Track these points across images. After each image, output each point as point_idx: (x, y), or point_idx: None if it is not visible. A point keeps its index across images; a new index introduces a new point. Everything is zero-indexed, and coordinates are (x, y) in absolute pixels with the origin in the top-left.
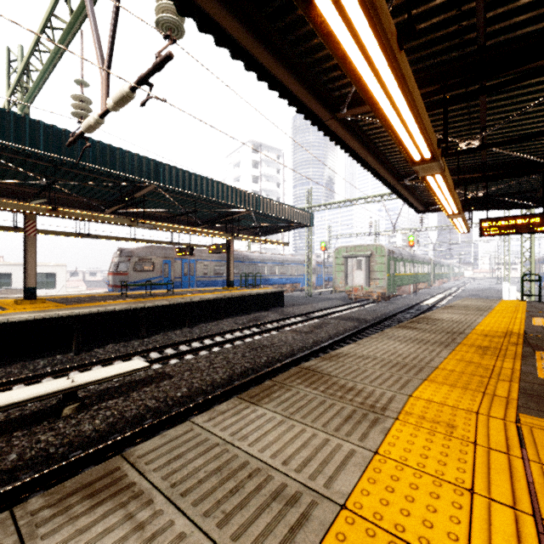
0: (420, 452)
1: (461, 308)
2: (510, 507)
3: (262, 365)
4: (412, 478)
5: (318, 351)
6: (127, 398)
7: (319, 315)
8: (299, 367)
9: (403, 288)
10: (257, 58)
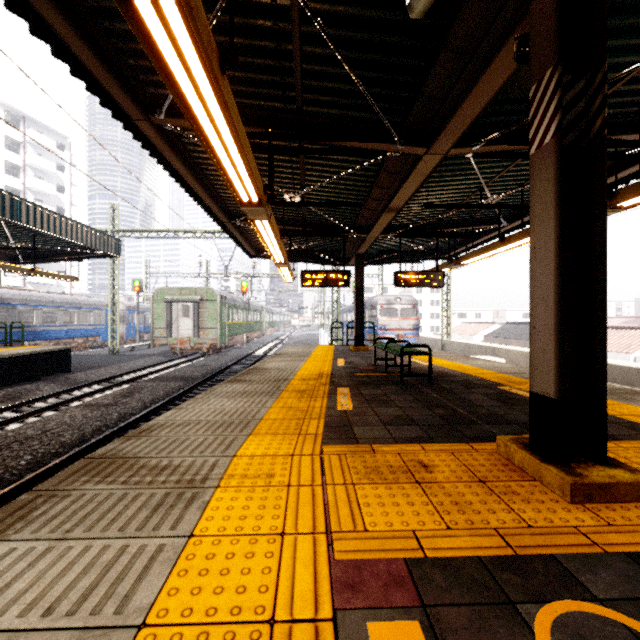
0: (239, 515)
1: (287, 355)
2: (311, 533)
3: (22, 469)
4: (229, 547)
5: (126, 427)
6: None
7: (129, 379)
8: (88, 458)
9: (236, 338)
10: None
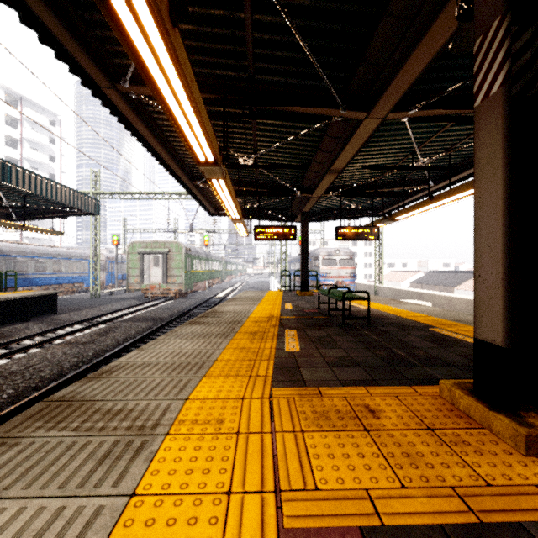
0: (186, 468)
1: (242, 299)
2: (259, 492)
3: (3, 402)
4: (172, 510)
5: (100, 363)
6: None
7: (106, 319)
8: (47, 401)
9: (199, 284)
10: None
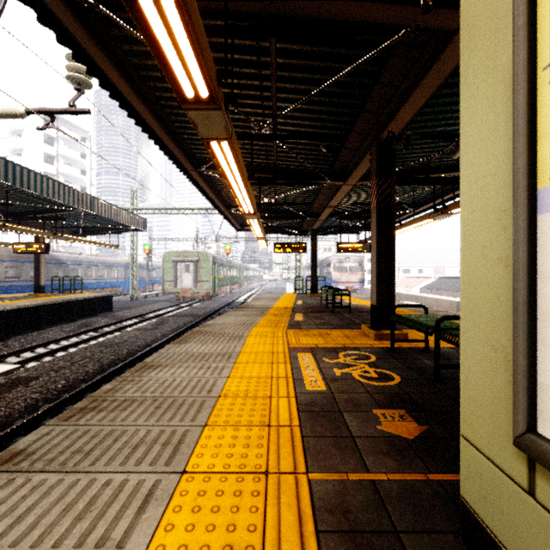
0: (258, 341)
1: (264, 299)
2: (282, 344)
3: (125, 355)
4: (257, 345)
5: (169, 340)
6: (1, 399)
7: (156, 315)
8: (191, 331)
9: (222, 289)
10: (158, 134)
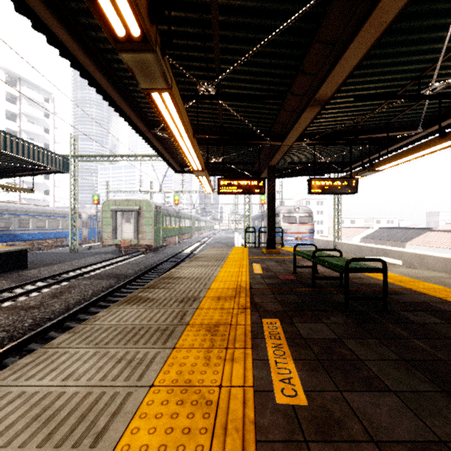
0: None
1: (205, 258)
2: None
3: None
4: None
5: (30, 340)
6: None
7: (70, 276)
8: None
9: (170, 239)
10: None
